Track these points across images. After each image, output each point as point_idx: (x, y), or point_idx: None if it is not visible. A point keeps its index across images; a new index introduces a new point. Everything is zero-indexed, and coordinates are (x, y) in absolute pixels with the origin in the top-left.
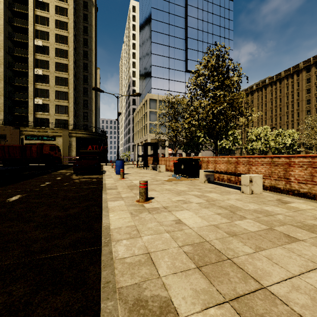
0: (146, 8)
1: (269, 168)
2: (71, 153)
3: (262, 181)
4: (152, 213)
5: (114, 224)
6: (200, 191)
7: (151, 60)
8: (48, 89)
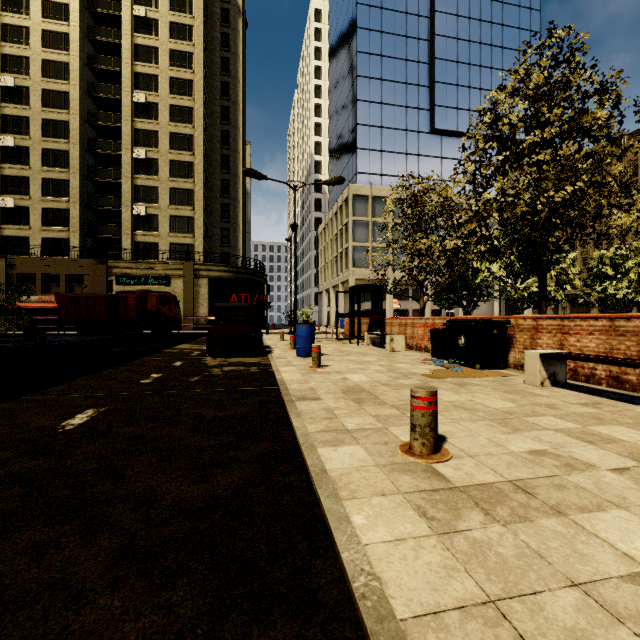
0: (346, 7)
1: None
2: (198, 309)
3: None
4: (502, 520)
5: (396, 584)
6: (563, 416)
7: (357, 113)
8: (156, 186)
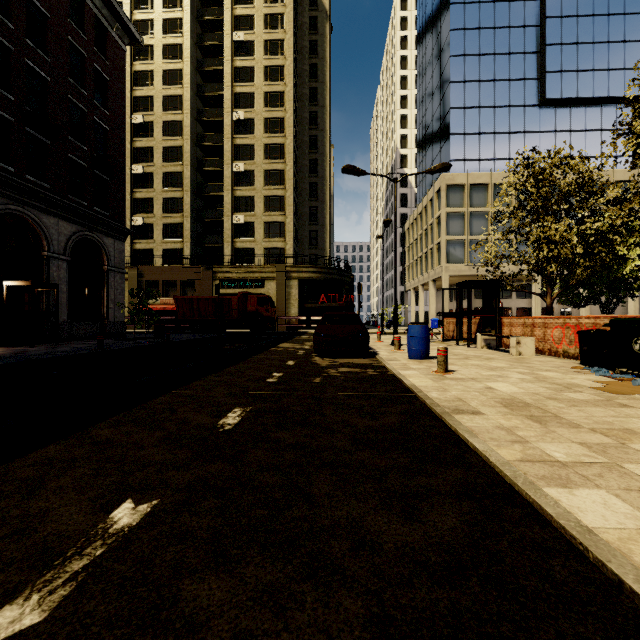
0: None
1: None
2: (289, 310)
3: None
4: None
5: None
6: None
7: (450, 97)
8: (253, 195)
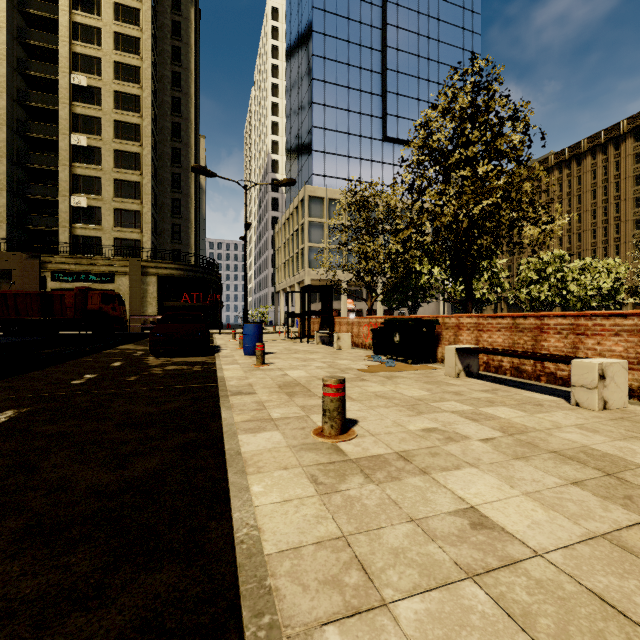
0: (302, 9)
1: (639, 342)
2: (146, 308)
3: (627, 375)
4: (378, 480)
5: (272, 531)
6: (463, 400)
7: (312, 116)
8: (99, 176)
